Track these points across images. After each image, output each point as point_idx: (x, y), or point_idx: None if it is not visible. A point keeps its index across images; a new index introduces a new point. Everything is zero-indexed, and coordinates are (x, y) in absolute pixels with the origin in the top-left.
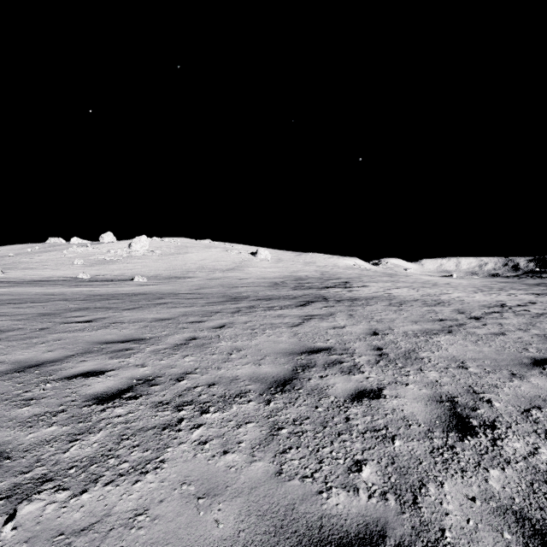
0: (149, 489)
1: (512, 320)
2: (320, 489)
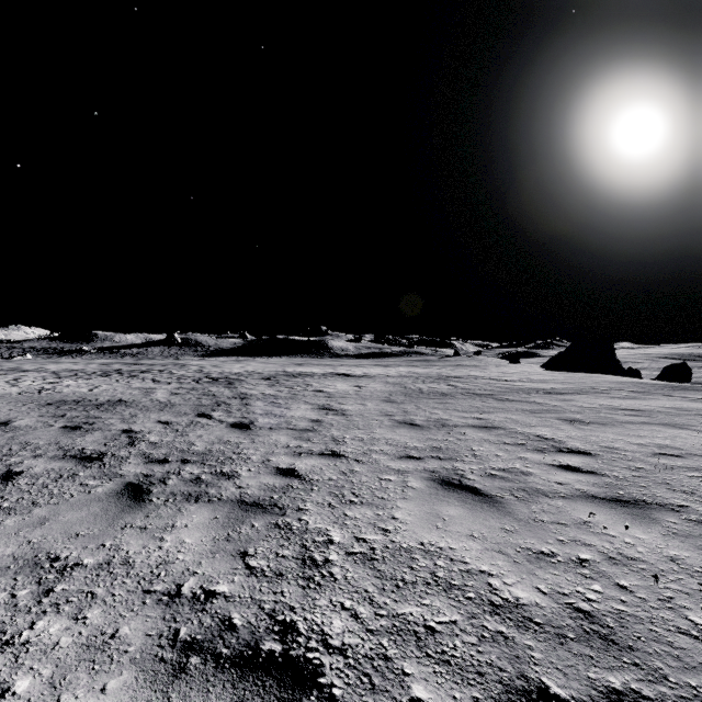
0: (7, 409)
1: (2, 384)
2: (37, 403)
